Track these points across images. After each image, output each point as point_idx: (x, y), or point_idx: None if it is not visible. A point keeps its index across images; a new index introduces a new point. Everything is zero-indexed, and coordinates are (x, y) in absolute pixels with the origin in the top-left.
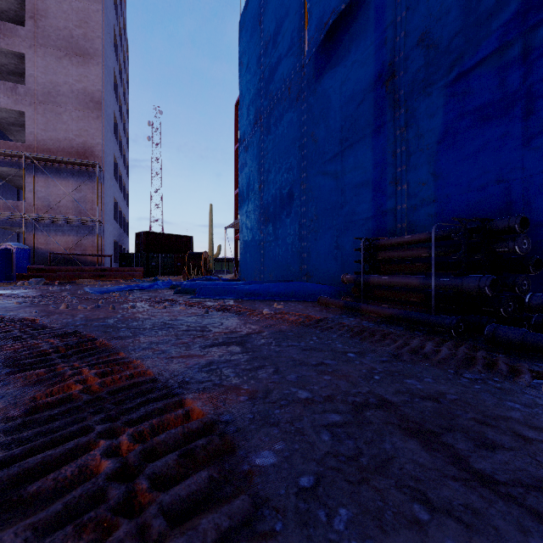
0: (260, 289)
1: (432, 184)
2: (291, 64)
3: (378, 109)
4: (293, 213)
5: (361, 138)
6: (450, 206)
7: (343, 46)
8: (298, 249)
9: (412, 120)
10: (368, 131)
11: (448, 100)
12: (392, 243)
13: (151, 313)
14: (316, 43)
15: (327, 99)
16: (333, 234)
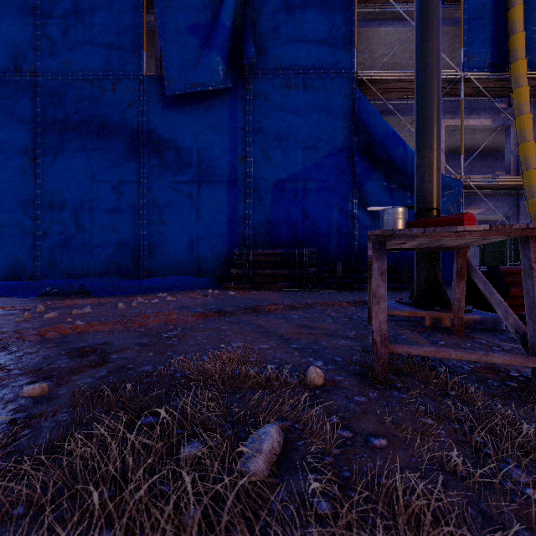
0: (156, 283)
1: (267, 225)
2: (118, 63)
3: (232, 170)
4: (122, 211)
5: (218, 181)
6: (276, 238)
7: (199, 106)
8: (132, 247)
9: (256, 188)
10: (224, 179)
11: (275, 189)
12: (260, 253)
13: (181, 302)
14: (181, 90)
15: (180, 134)
16: (188, 239)
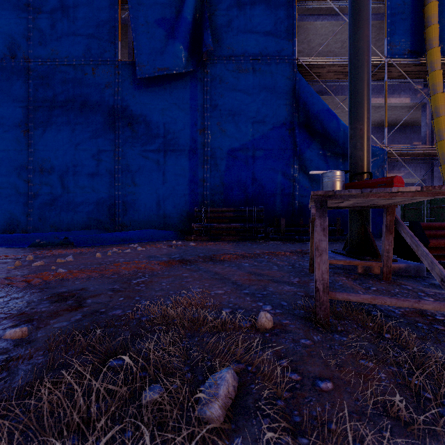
0: (128, 236)
1: (222, 187)
2: (97, 51)
3: (193, 141)
4: (100, 175)
5: (181, 150)
6: (229, 197)
7: (165, 87)
8: (109, 205)
9: (213, 156)
10: (186, 148)
11: (228, 156)
12: (216, 210)
13: (150, 252)
14: (150, 74)
15: (149, 110)
16: (155, 199)
